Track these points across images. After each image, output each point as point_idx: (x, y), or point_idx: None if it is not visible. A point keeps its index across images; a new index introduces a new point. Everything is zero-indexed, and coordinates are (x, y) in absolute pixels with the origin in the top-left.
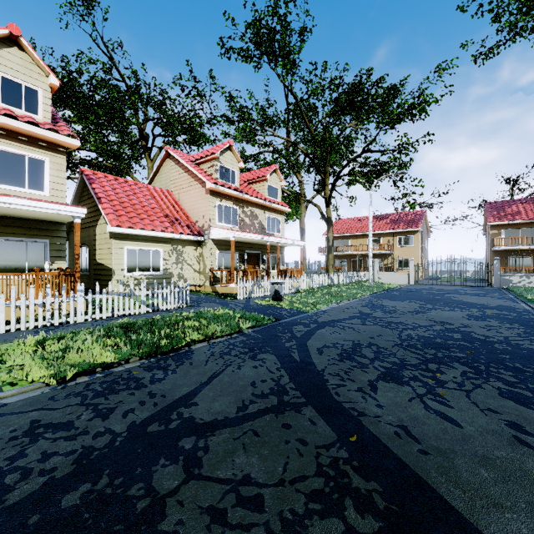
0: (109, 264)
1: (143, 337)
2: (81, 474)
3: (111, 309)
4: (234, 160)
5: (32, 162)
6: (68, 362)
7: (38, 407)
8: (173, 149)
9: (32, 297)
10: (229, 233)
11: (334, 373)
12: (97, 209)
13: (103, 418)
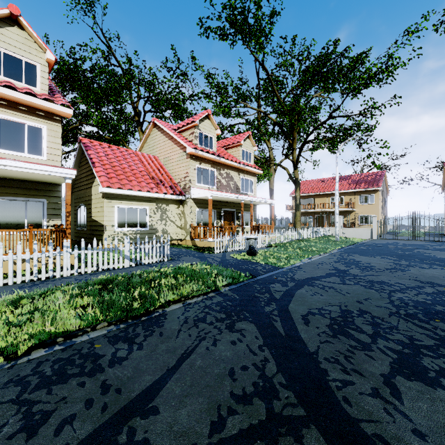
0: (102, 221)
1: (116, 298)
2: None
3: (96, 263)
4: (212, 128)
5: (31, 129)
6: (26, 331)
7: None
8: (158, 120)
9: (19, 253)
10: (207, 192)
11: (331, 358)
12: (92, 172)
13: (29, 434)
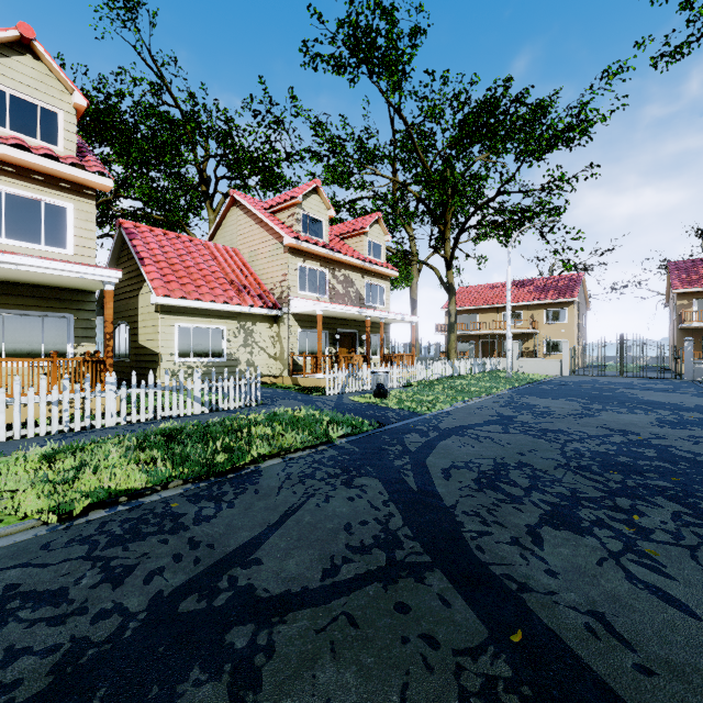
0: (155, 348)
1: (191, 450)
2: (58, 695)
3: (153, 408)
4: (322, 207)
5: (50, 209)
6: (78, 488)
7: (22, 561)
8: (240, 194)
9: (43, 392)
10: (315, 304)
11: (471, 511)
12: (139, 273)
13: (115, 584)
